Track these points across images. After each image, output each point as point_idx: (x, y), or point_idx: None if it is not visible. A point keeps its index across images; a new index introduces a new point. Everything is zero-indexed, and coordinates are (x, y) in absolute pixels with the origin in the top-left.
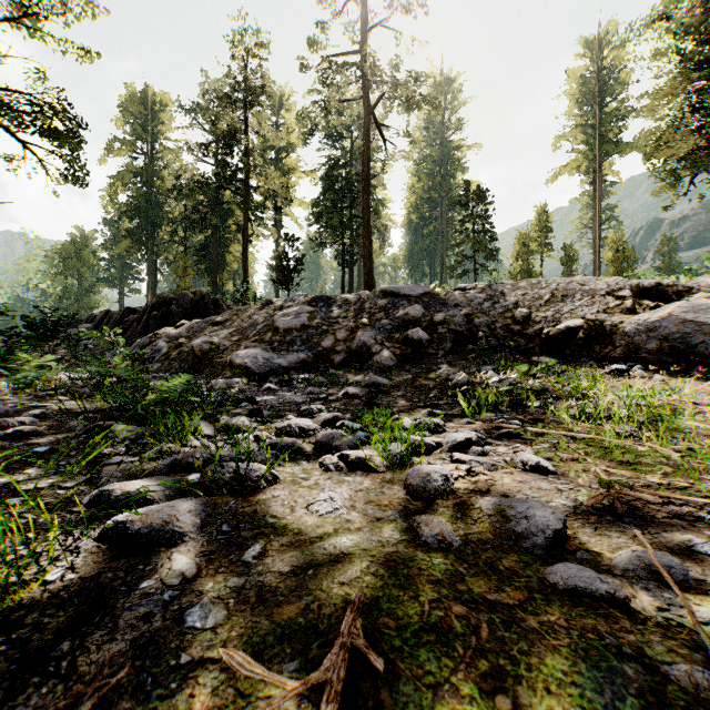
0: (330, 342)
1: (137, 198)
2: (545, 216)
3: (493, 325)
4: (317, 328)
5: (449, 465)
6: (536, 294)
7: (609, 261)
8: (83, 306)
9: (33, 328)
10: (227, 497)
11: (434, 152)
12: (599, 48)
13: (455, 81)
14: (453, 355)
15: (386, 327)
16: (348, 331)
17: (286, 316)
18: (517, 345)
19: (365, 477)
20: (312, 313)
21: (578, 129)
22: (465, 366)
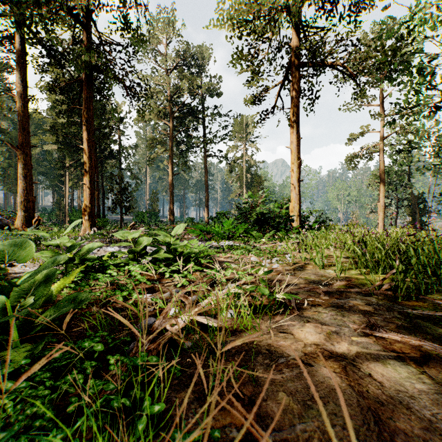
0: None
1: None
2: None
3: None
4: None
5: None
6: None
7: None
8: None
9: None
10: None
11: None
12: None
13: None
14: None
15: None
16: None
17: None
18: None
19: None
20: None
21: None
22: None
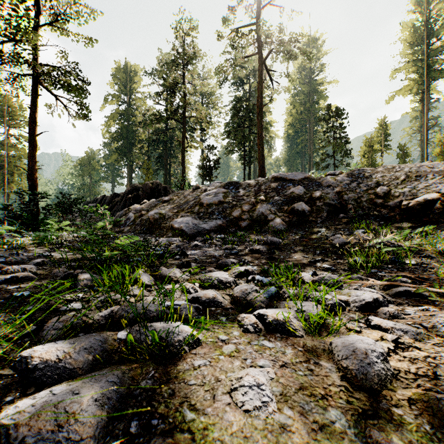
0: (238, 212)
1: (121, 128)
2: (384, 126)
3: (359, 199)
4: (229, 203)
5: (372, 333)
6: (392, 176)
7: (436, 154)
8: (92, 193)
9: (60, 206)
10: (148, 364)
11: (304, 88)
12: (426, 4)
13: (319, 39)
14: (328, 221)
15: (277, 202)
16: (251, 205)
17: (208, 195)
18: (380, 214)
19: (285, 343)
20: (225, 193)
21: (410, 63)
22: (340, 230)
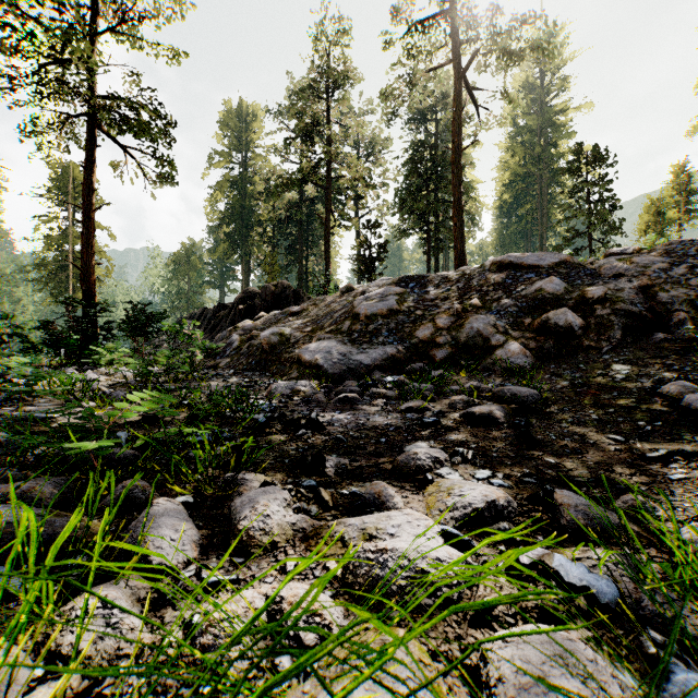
0: (427, 331)
1: (233, 204)
2: (684, 177)
3: None
4: (409, 314)
5: None
6: None
7: None
8: (192, 306)
9: (128, 323)
10: None
11: (531, 121)
12: None
13: (558, 35)
14: (630, 349)
15: (509, 310)
16: (453, 316)
17: (369, 300)
18: None
19: None
20: (401, 295)
21: None
22: (669, 368)
